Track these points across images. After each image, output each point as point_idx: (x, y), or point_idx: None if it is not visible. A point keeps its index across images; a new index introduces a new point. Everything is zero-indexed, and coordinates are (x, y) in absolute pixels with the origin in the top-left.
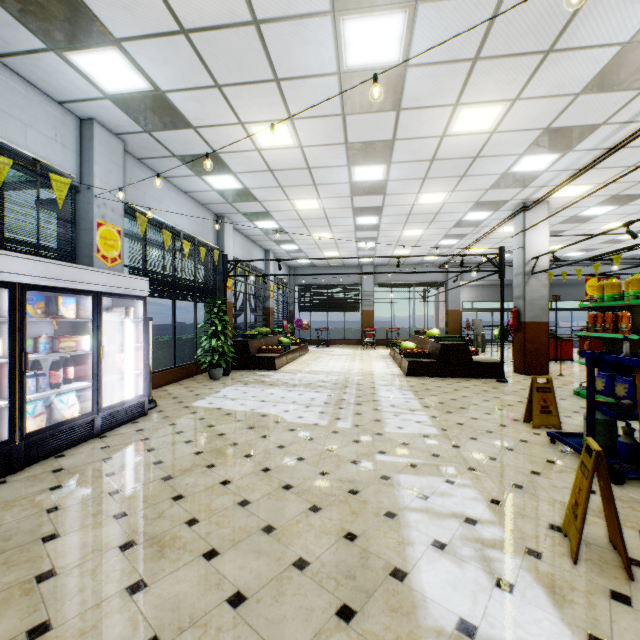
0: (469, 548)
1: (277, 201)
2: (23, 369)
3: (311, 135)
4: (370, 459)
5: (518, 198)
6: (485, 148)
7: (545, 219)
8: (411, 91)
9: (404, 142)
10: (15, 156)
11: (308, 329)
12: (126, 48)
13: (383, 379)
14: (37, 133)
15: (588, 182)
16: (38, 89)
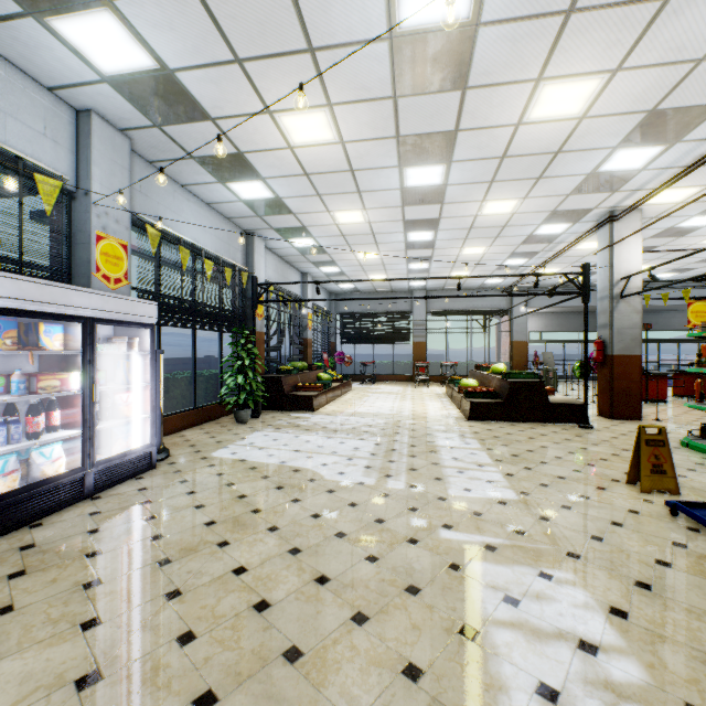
0: (596, 701)
1: (315, 213)
2: None
3: (354, 126)
4: (432, 537)
5: (604, 206)
6: (570, 140)
7: (640, 230)
8: (482, 61)
9: (469, 133)
10: None
11: (351, 363)
12: (121, 9)
13: (440, 423)
14: (20, 124)
15: (695, 183)
16: (21, 71)
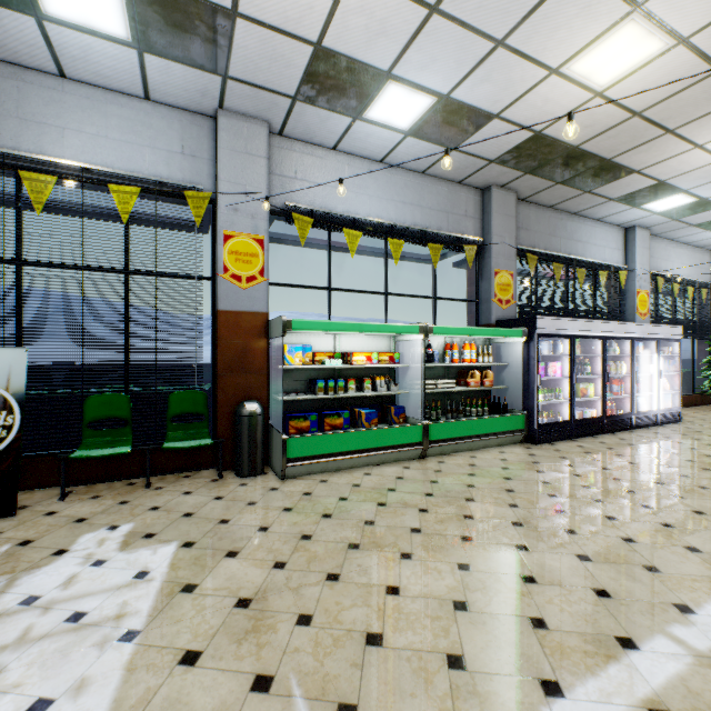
0: None
1: None
2: (634, 380)
3: None
4: None
5: None
6: None
7: None
8: None
9: None
10: (601, 267)
11: None
12: (688, 191)
13: None
14: (608, 249)
15: None
16: (608, 224)
